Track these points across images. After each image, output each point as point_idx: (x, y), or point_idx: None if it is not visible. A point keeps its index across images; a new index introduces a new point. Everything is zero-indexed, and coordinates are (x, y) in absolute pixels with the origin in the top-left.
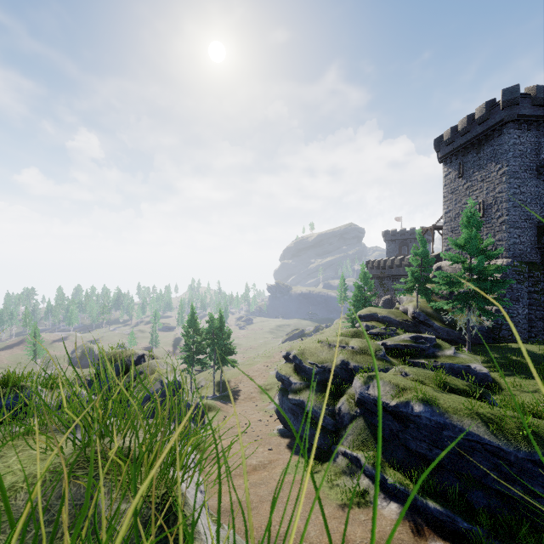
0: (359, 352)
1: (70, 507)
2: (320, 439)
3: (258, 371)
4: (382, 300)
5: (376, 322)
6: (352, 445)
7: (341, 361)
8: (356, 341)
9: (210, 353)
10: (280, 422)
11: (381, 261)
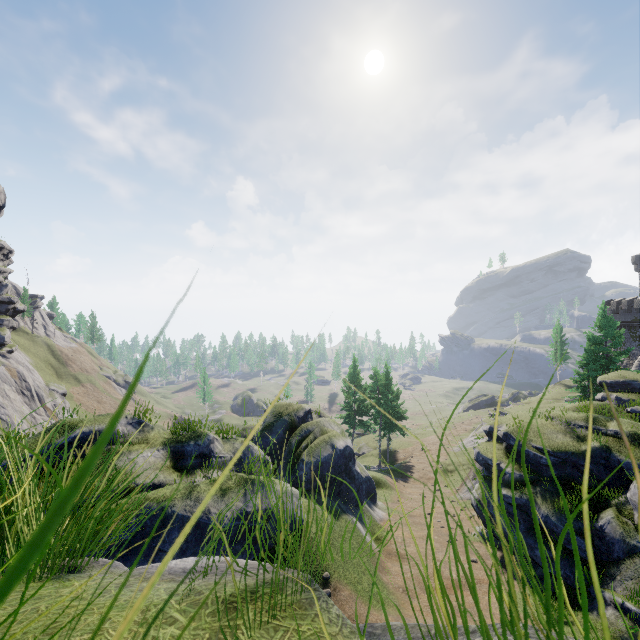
0: (630, 441)
1: None
2: (565, 568)
3: (434, 444)
4: (637, 361)
5: (638, 395)
6: (637, 598)
7: (595, 452)
8: (622, 422)
9: (375, 415)
10: (478, 522)
11: (634, 300)
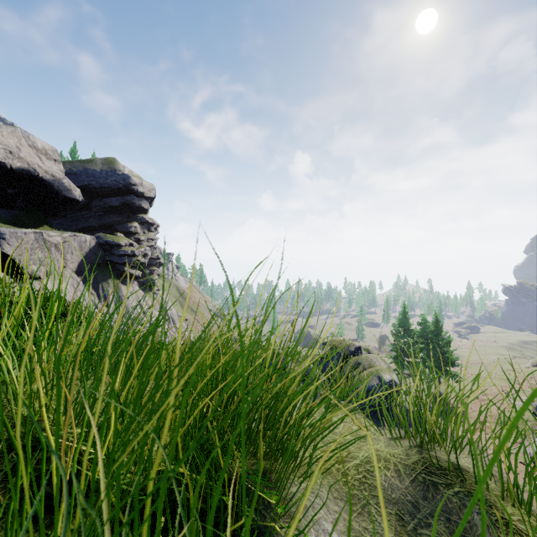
0: None
1: (443, 518)
2: None
3: (492, 395)
4: None
5: None
6: None
7: None
8: None
9: (424, 358)
10: None
11: None
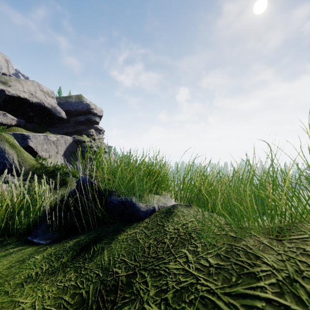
0: None
1: None
2: None
3: None
4: None
5: None
6: None
7: None
8: None
9: None
10: None
11: None
